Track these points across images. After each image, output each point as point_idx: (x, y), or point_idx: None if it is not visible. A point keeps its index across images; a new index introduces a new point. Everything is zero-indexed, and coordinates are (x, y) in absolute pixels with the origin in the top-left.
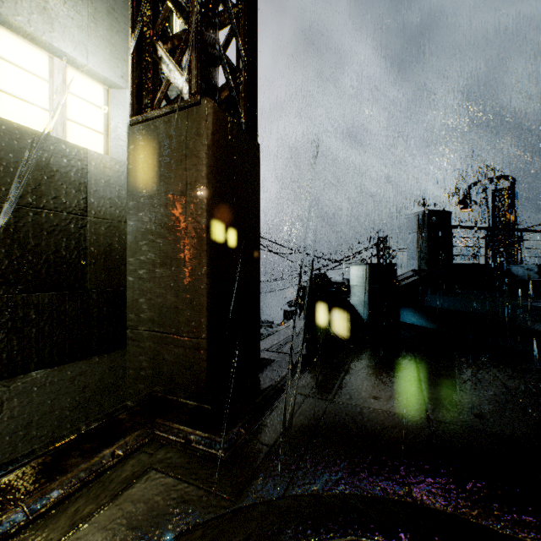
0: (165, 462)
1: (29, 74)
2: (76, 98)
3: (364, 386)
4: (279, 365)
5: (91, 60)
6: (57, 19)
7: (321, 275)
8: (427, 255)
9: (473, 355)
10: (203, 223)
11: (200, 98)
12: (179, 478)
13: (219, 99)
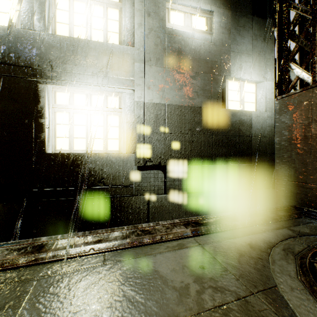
0: None
1: (234, 91)
2: (246, 93)
3: None
4: None
5: (253, 77)
6: (243, 68)
7: None
8: None
9: None
10: None
11: None
12: None
13: None
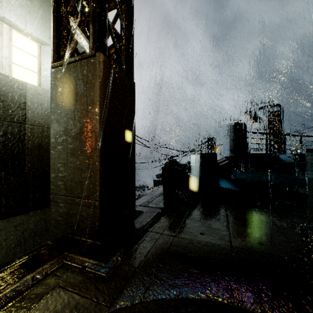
0: (67, 282)
1: None
2: (18, 50)
3: (196, 227)
4: (146, 215)
5: (28, 26)
6: None
7: (173, 160)
8: (234, 148)
9: (258, 206)
10: (97, 129)
11: (95, 52)
12: (75, 292)
13: (108, 53)
